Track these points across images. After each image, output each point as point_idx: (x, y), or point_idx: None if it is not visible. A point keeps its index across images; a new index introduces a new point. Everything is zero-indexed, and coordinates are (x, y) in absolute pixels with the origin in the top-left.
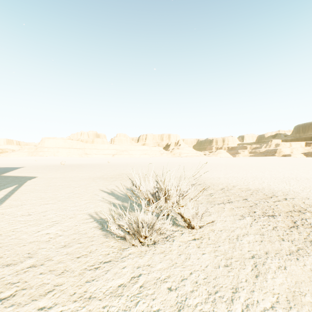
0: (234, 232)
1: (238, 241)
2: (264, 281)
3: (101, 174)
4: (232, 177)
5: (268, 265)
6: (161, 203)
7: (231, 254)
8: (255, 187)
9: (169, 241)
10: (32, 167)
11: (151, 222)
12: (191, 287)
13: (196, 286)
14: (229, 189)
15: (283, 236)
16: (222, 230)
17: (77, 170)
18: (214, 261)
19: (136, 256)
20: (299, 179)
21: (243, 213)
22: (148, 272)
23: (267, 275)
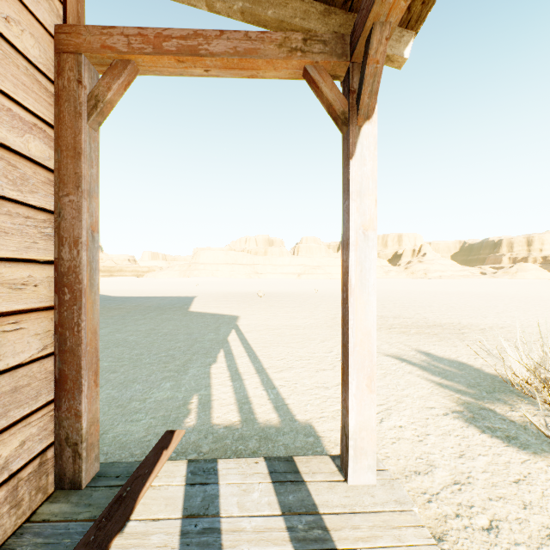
0: None
1: None
2: None
3: (326, 315)
4: None
5: None
6: None
7: None
8: None
9: None
10: (208, 297)
11: None
12: None
13: None
14: None
15: None
16: None
17: (277, 305)
18: None
19: None
20: None
21: None
22: None
23: None
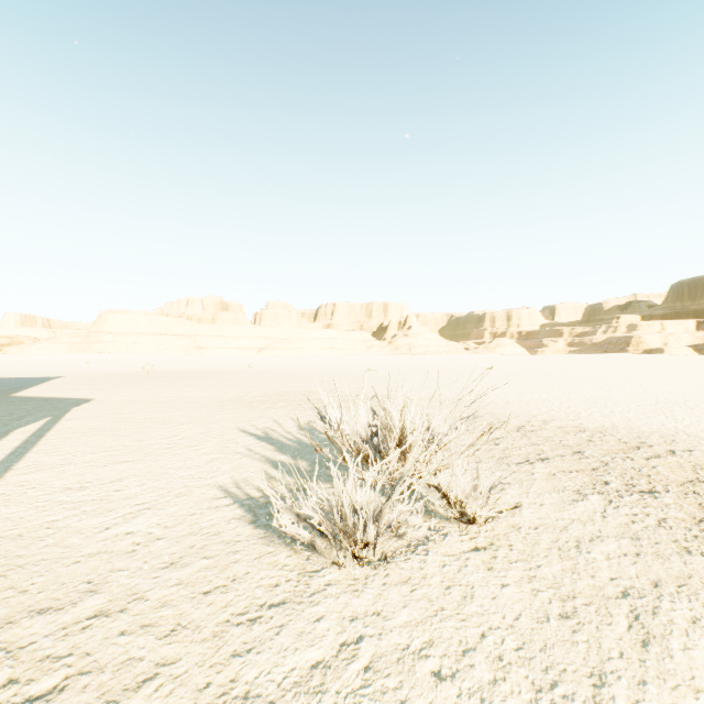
0: (568, 531)
1: (582, 553)
2: (665, 656)
3: (237, 393)
4: (538, 401)
5: (668, 616)
6: (394, 462)
7: (572, 587)
8: (596, 424)
9: (417, 554)
10: (81, 377)
11: (376, 507)
12: (490, 672)
13: (501, 668)
14: (537, 428)
15: (687, 543)
16: (538, 526)
17: (182, 384)
18: (533, 603)
19: (343, 590)
20: (694, 406)
21: (579, 485)
22: (380, 631)
23: (669, 640)
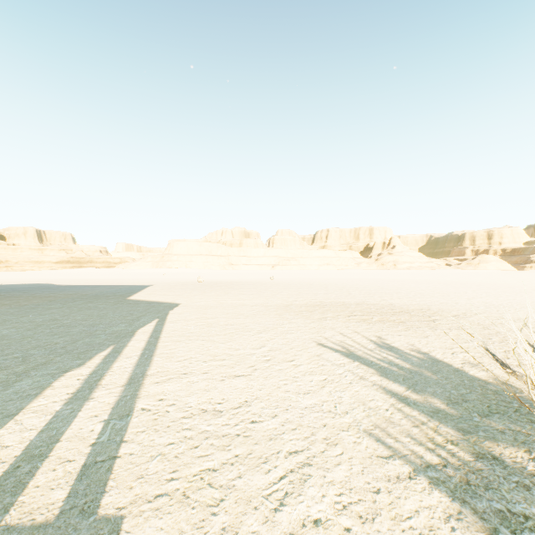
0: None
1: None
2: None
3: (282, 302)
4: None
5: None
6: None
7: None
8: None
9: None
10: (164, 285)
11: None
12: None
13: None
14: None
15: None
16: None
17: (234, 292)
18: None
19: None
20: None
21: None
22: None
23: None
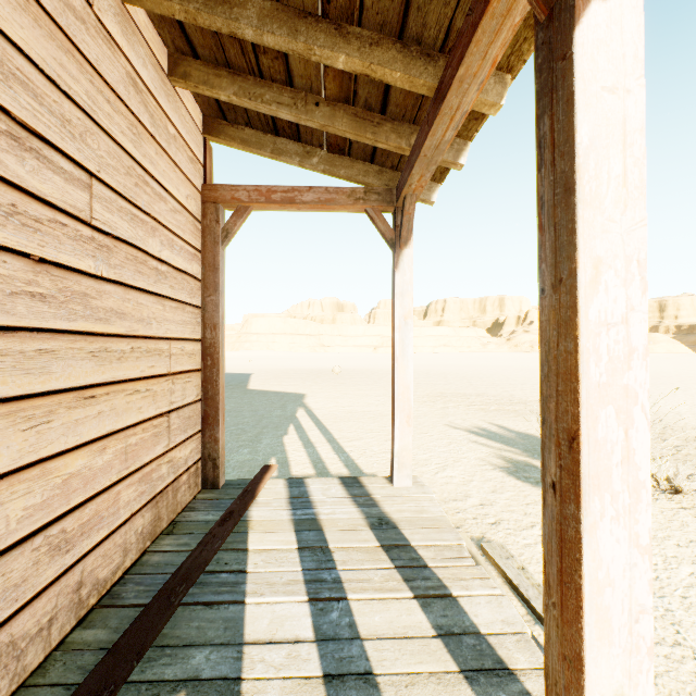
0: None
1: None
2: None
3: None
4: None
5: None
6: None
7: None
8: None
9: None
10: (266, 374)
11: None
12: None
13: None
14: None
15: None
16: None
17: (348, 383)
18: None
19: None
20: None
21: None
22: None
23: None
